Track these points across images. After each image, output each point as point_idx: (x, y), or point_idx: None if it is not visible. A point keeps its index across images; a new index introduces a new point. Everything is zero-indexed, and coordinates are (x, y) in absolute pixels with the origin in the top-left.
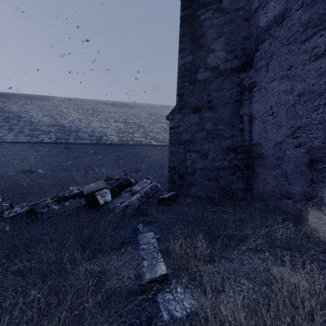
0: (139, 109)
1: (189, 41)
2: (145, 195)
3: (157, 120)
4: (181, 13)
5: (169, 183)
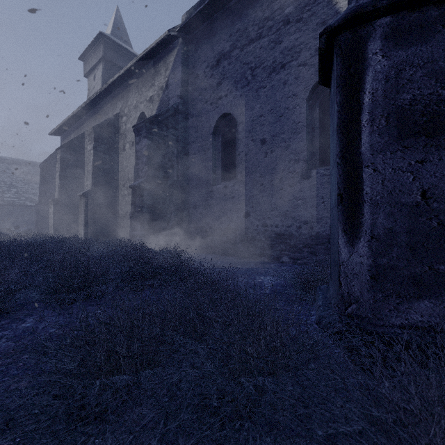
0: (9, 165)
1: (44, 183)
2: (26, 230)
3: (33, 181)
4: (41, 173)
5: (36, 227)
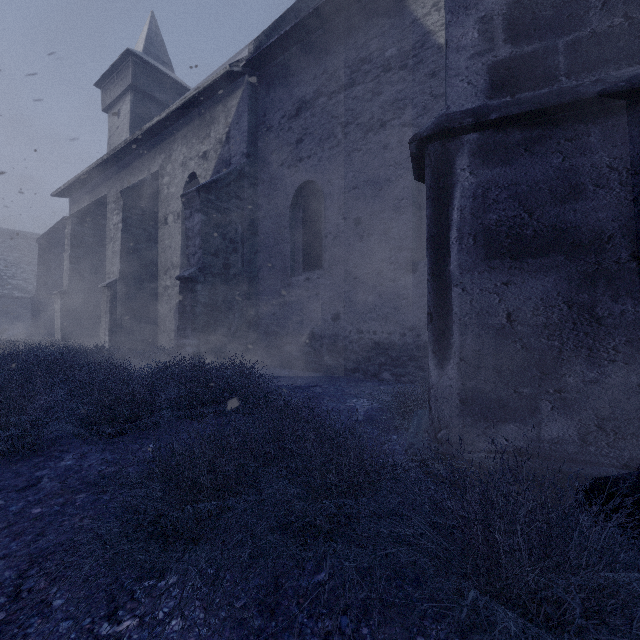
0: None
1: (44, 266)
2: (17, 334)
3: (23, 260)
4: (39, 251)
5: (32, 330)
